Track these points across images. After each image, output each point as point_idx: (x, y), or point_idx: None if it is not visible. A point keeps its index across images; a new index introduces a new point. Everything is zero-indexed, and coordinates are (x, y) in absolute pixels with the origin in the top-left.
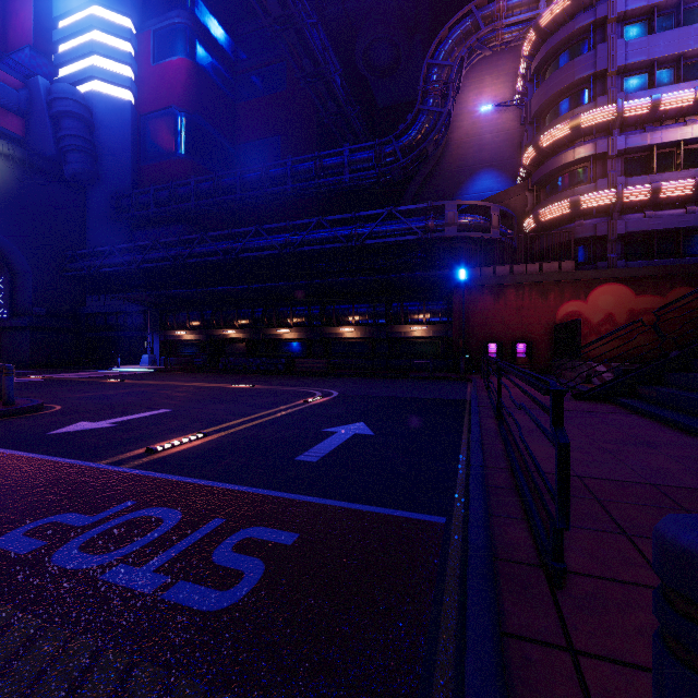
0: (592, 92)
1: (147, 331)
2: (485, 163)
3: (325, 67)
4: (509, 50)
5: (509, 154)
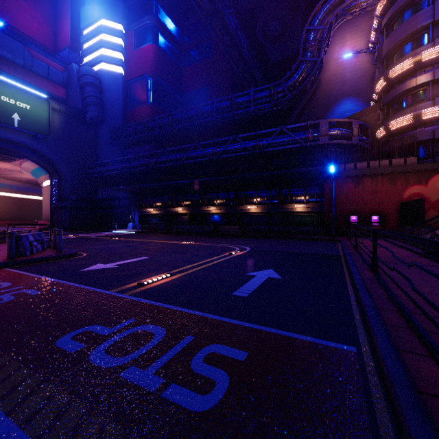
0: (431, 35)
1: (131, 208)
2: (347, 93)
3: (238, 39)
4: (364, 14)
5: (364, 85)
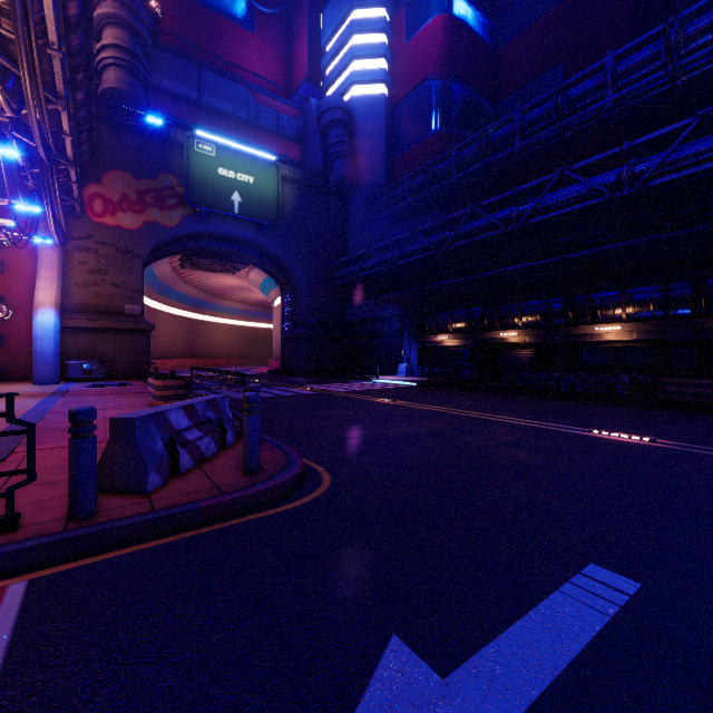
0: None
1: (404, 336)
2: None
3: None
4: None
5: None
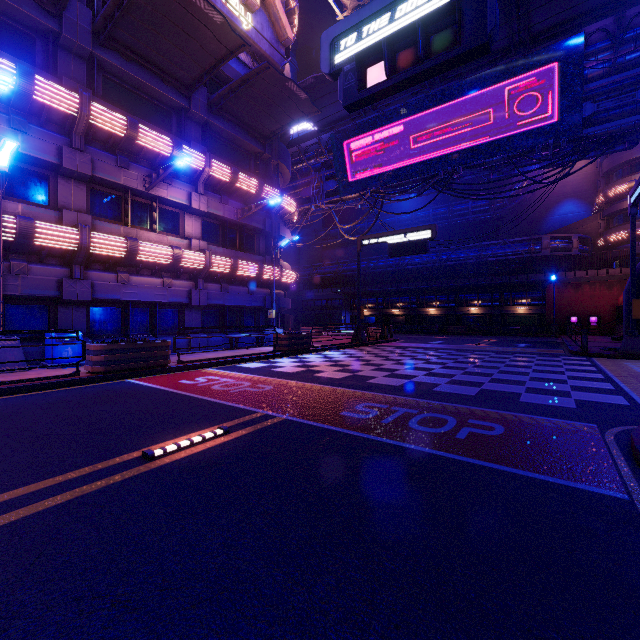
0: None
1: (342, 310)
2: (568, 194)
3: None
4: None
5: (587, 187)
